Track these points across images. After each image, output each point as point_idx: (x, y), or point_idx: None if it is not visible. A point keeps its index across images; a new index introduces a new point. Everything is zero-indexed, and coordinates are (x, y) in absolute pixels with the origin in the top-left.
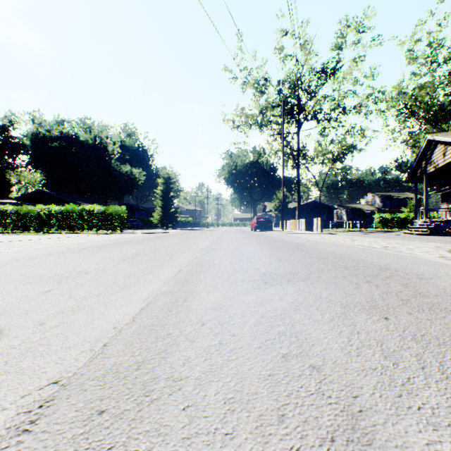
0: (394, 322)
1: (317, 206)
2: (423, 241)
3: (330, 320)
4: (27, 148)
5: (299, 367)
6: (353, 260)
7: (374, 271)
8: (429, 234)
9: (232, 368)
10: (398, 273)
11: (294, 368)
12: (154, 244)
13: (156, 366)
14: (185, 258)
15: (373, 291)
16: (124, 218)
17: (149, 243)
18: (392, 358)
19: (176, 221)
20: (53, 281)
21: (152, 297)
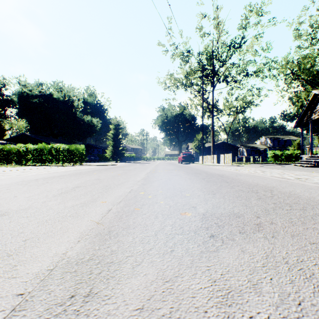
0: None
1: (225, 145)
2: None
3: None
4: (15, 103)
5: None
6: (286, 194)
7: None
8: (317, 166)
9: None
10: None
11: None
12: (100, 176)
13: None
14: (121, 191)
15: None
16: (83, 154)
17: (96, 174)
18: None
19: (123, 156)
20: None
21: (38, 281)
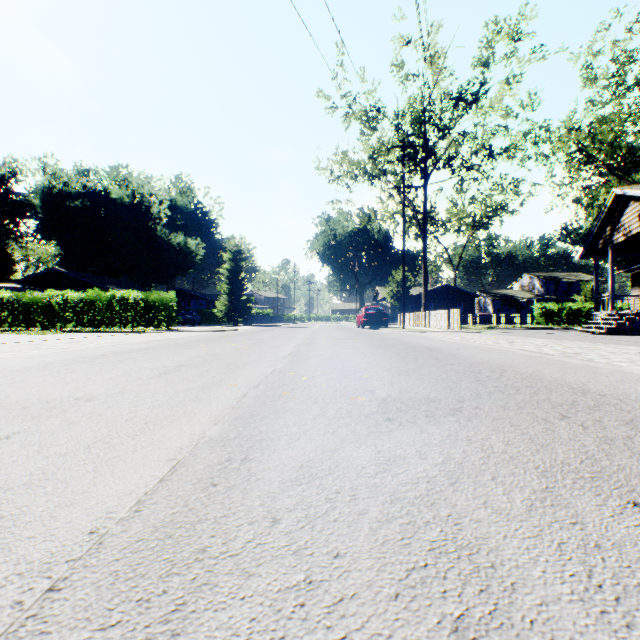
0: None
1: (451, 292)
2: (614, 343)
3: (529, 511)
4: (36, 209)
5: None
6: (523, 375)
7: (566, 396)
8: (618, 332)
9: None
10: (607, 399)
11: None
12: (212, 349)
13: None
14: (257, 371)
15: (582, 437)
16: (173, 310)
17: (206, 347)
18: None
19: (249, 314)
20: (26, 416)
21: (187, 451)
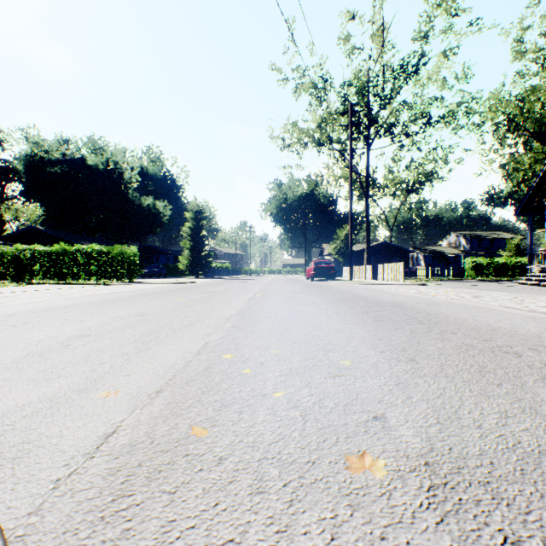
0: None
1: (388, 248)
2: None
3: None
4: (20, 174)
5: None
6: None
7: None
8: None
9: None
10: None
11: None
12: (151, 305)
13: None
14: (177, 350)
15: None
16: (134, 263)
17: (146, 302)
18: None
19: (209, 267)
20: None
21: None
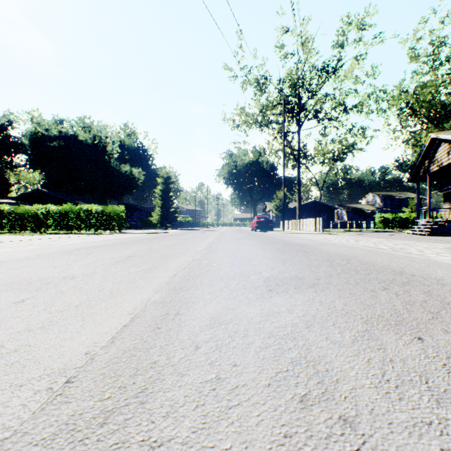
0: (432, 344)
1: (317, 206)
2: (429, 241)
3: (353, 342)
4: (26, 147)
5: (325, 420)
6: (362, 263)
7: (388, 276)
8: (433, 234)
9: (233, 422)
10: (415, 277)
11: (319, 423)
12: (151, 245)
13: (128, 419)
14: (182, 260)
15: (394, 300)
16: (122, 218)
17: (146, 244)
18: (448, 403)
19: (176, 221)
20: (32, 288)
21: (140, 309)
